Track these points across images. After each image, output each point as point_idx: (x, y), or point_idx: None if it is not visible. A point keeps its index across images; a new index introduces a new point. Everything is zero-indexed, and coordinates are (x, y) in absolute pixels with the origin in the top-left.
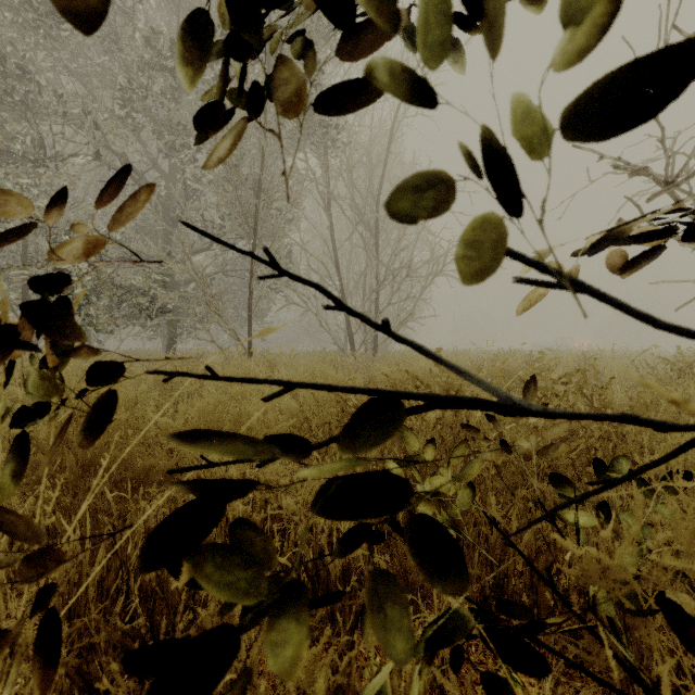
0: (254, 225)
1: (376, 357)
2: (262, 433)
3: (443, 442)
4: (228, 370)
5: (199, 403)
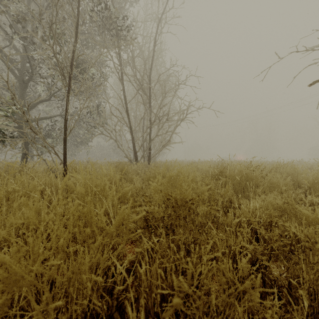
0: (69, 77)
1: (149, 165)
2: None
3: None
4: None
5: None
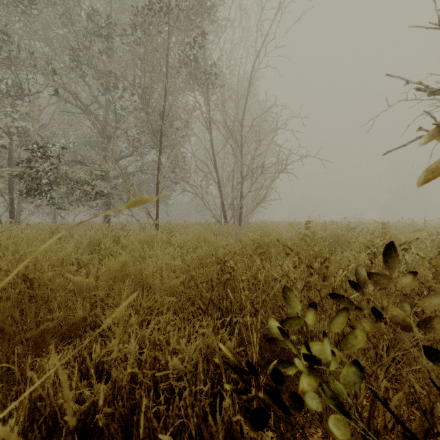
0: (160, 138)
1: (241, 226)
2: (158, 288)
3: (309, 301)
4: (132, 238)
5: (109, 263)
